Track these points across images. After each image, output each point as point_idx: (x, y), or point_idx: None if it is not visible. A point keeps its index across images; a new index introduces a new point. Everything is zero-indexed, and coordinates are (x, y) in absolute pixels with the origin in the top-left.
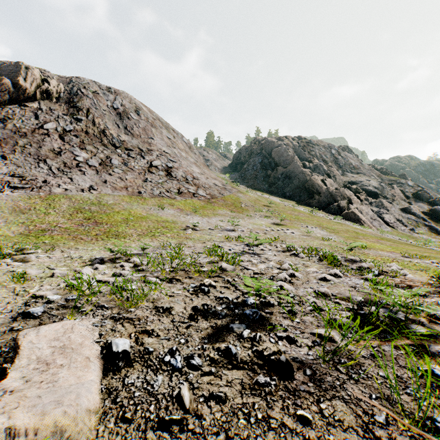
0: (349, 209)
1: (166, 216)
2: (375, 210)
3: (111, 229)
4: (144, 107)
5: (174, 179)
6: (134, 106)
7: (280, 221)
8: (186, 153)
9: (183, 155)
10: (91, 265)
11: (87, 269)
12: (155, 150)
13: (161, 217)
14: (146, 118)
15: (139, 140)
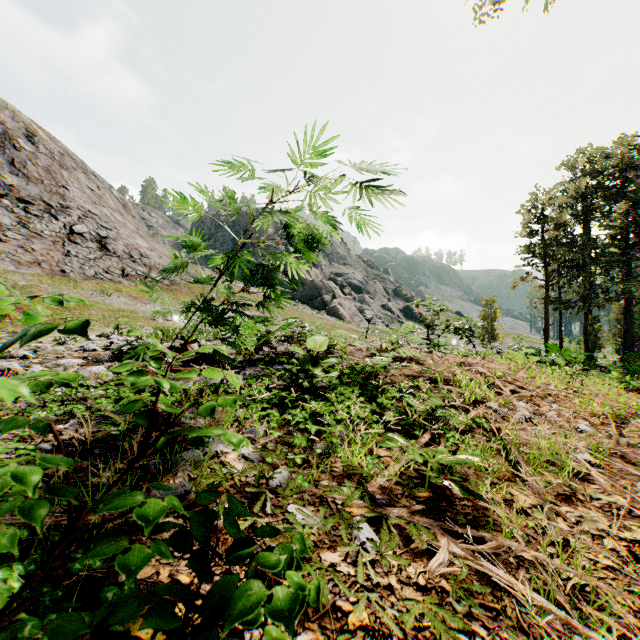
0: (333, 304)
1: (118, 304)
2: (358, 305)
3: (54, 317)
4: (40, 130)
5: (114, 255)
6: (23, 126)
7: (259, 314)
8: (121, 216)
9: (118, 218)
10: (103, 337)
11: (114, 336)
12: (73, 208)
13: (113, 306)
14: (49, 152)
15: (41, 188)
